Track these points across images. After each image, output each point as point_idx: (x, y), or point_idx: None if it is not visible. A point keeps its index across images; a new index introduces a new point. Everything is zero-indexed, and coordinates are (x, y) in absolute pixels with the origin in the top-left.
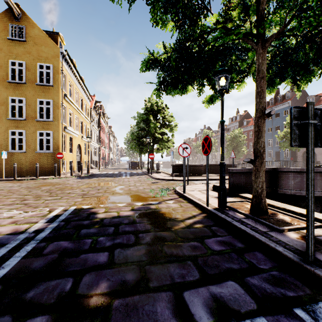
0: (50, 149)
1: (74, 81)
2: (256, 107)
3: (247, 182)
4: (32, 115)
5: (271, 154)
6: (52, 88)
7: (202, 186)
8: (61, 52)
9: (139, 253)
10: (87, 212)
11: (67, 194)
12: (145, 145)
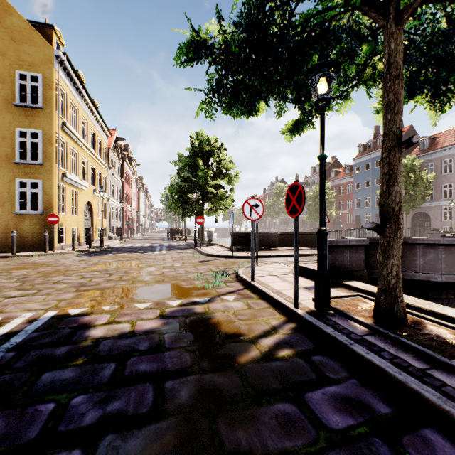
0: (38, 208)
1: (80, 104)
2: (386, 130)
3: (354, 262)
4: (8, 154)
5: (370, 218)
6: (41, 111)
7: (279, 268)
8: (57, 56)
9: (157, 449)
10: (74, 323)
11: (51, 285)
12: (191, 204)
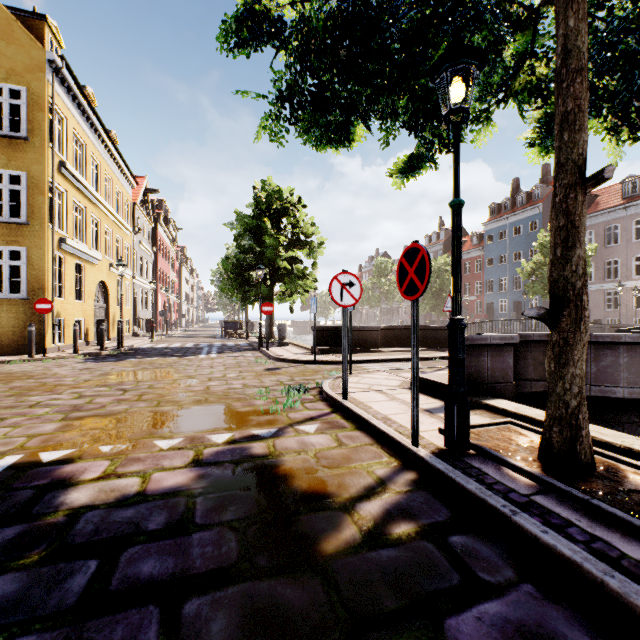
0: (21, 290)
1: (88, 135)
2: (562, 158)
3: (497, 370)
4: None
5: (506, 307)
6: (25, 144)
7: (384, 379)
8: (50, 60)
9: None
10: (44, 478)
11: (24, 410)
12: (255, 285)
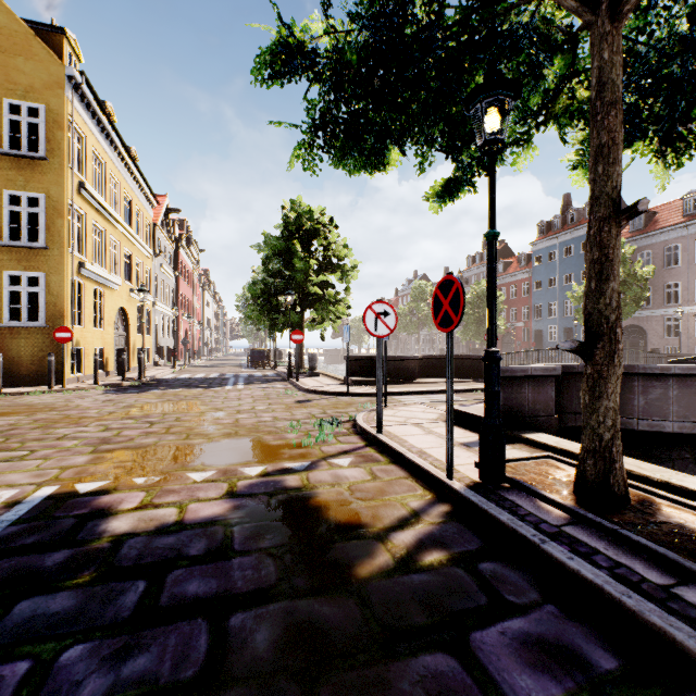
0: (39, 317)
1: (107, 153)
2: (596, 191)
3: (538, 403)
4: None
5: (556, 334)
6: (44, 164)
7: (420, 412)
8: (70, 76)
9: None
10: (83, 508)
11: (52, 443)
12: (283, 312)
